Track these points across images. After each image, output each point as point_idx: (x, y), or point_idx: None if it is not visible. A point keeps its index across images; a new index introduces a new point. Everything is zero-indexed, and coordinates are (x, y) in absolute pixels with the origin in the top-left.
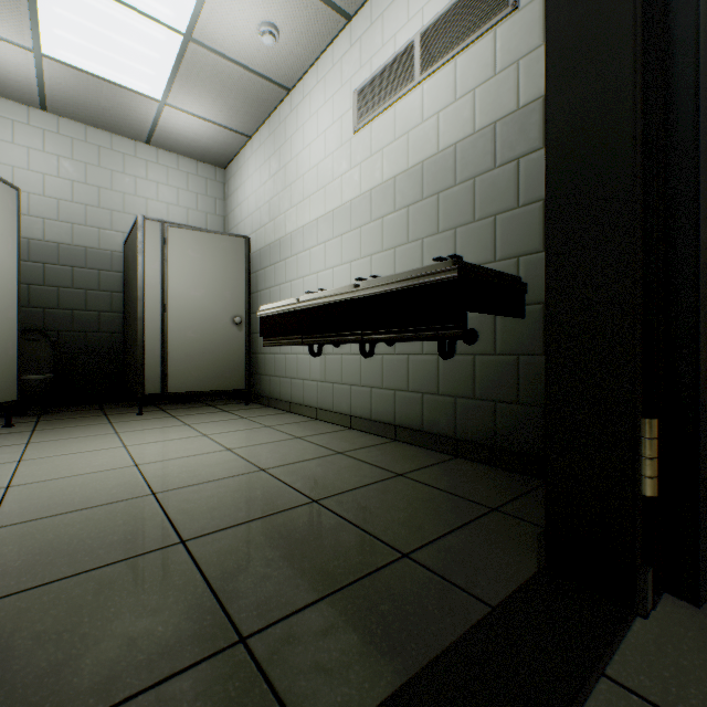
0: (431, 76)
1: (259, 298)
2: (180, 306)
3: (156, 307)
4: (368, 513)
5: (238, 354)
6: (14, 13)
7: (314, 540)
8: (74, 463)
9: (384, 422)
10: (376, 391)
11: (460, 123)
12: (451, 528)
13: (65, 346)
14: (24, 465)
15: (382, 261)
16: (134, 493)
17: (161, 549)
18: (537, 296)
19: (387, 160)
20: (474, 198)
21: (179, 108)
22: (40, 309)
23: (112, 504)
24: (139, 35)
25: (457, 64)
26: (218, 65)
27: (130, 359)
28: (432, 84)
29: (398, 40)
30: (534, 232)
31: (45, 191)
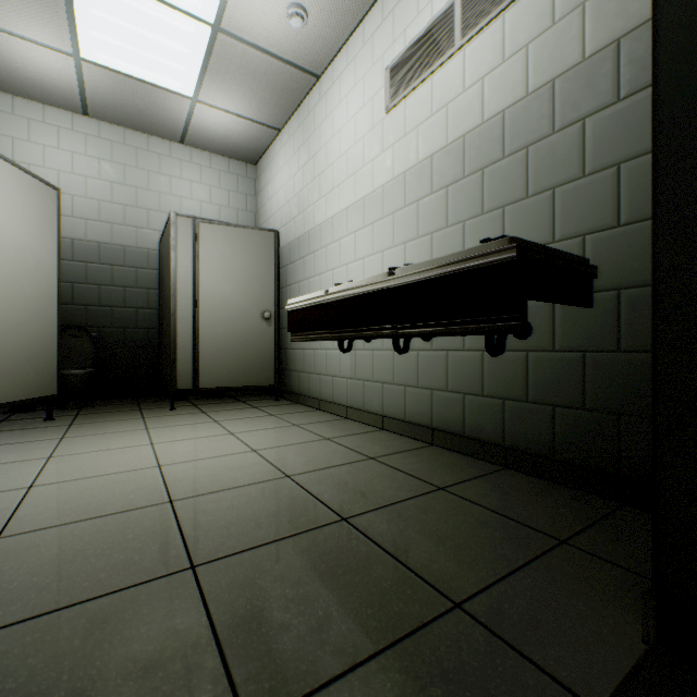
0: (474, 38)
1: (288, 293)
2: (211, 302)
3: (187, 303)
4: (406, 538)
5: (267, 349)
6: (54, 18)
7: (342, 575)
8: (100, 461)
9: (420, 424)
10: (410, 390)
11: (509, 86)
12: (511, 567)
13: (106, 342)
14: (53, 462)
15: (417, 248)
16: (151, 499)
17: (168, 576)
18: (609, 281)
19: (422, 138)
20: (527, 170)
21: (210, 105)
22: (83, 307)
23: (126, 512)
24: (170, 30)
25: (506, 20)
26: (246, 56)
27: (164, 354)
28: (475, 47)
29: (435, 4)
30: (605, 204)
31: (88, 193)
